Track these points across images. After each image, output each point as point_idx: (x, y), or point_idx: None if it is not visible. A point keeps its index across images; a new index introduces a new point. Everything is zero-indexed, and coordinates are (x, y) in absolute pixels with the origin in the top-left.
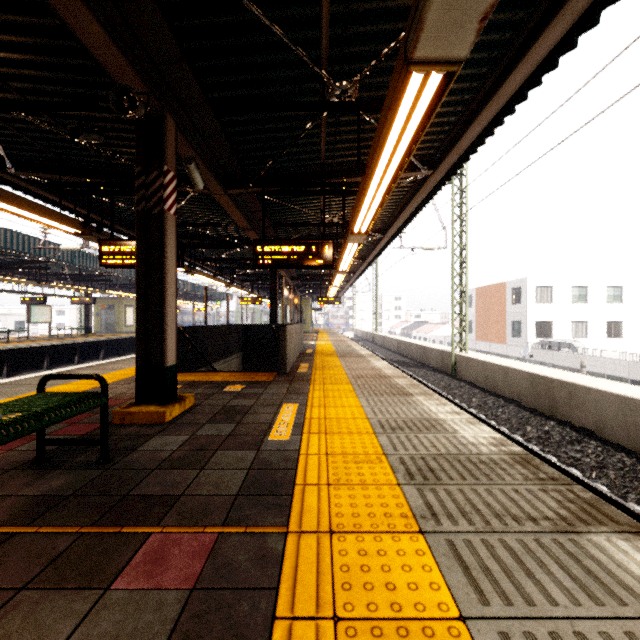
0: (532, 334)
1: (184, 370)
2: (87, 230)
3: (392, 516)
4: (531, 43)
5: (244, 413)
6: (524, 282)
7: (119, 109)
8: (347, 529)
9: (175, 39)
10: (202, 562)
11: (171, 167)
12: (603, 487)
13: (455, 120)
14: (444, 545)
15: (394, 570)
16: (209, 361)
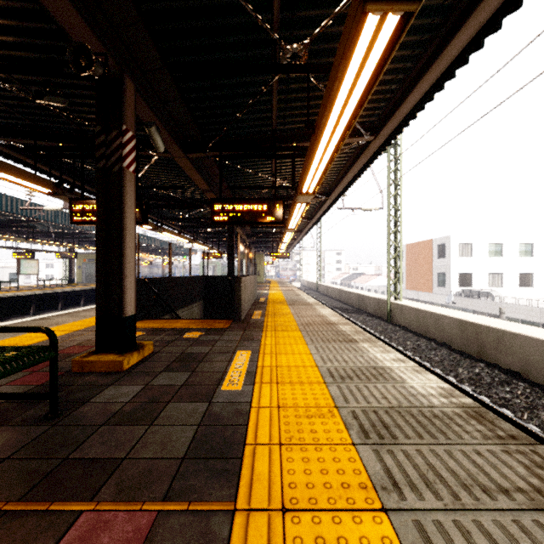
0: (455, 284)
1: (149, 317)
2: (60, 190)
3: (350, 487)
4: (476, 4)
5: (199, 361)
6: (448, 239)
7: (77, 67)
8: (301, 505)
9: None
10: None
11: (130, 127)
12: (536, 428)
13: (396, 88)
14: (413, 529)
15: None
16: (173, 309)
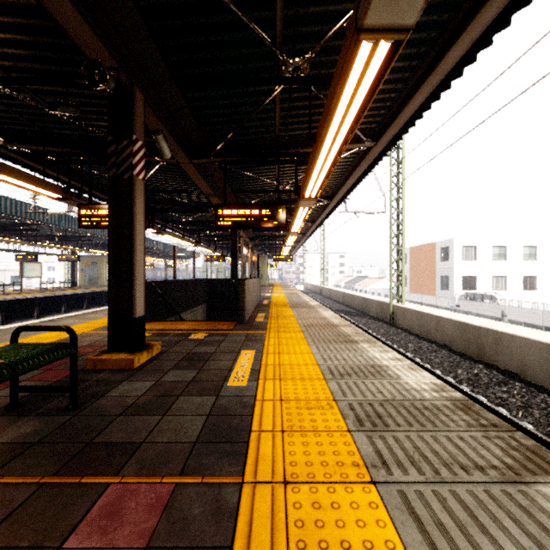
0: (458, 287)
1: (155, 319)
2: (68, 195)
3: (344, 465)
4: (468, 22)
5: (206, 360)
6: (451, 242)
7: (91, 82)
8: (301, 479)
9: (142, 18)
10: (157, 516)
11: (140, 137)
12: (529, 425)
13: (395, 96)
14: (396, 497)
15: (348, 525)
16: (177, 311)
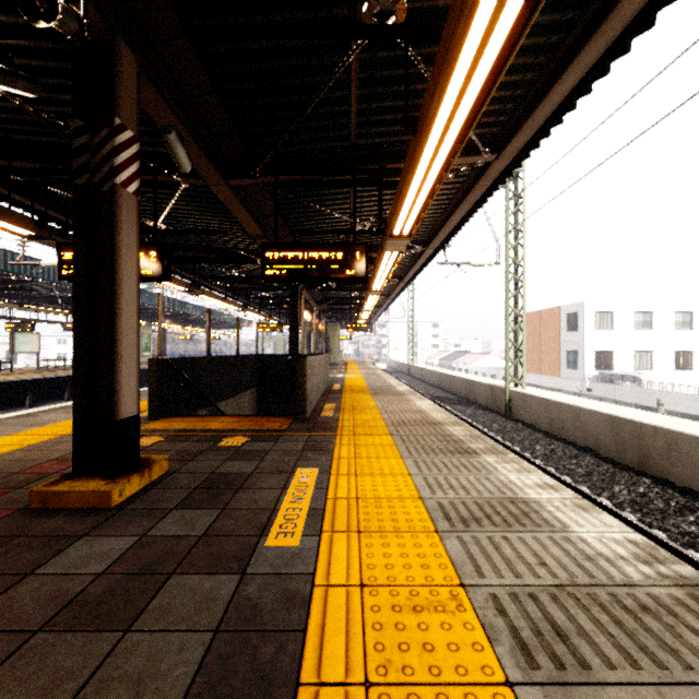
0: (590, 365)
1: (176, 413)
2: (45, 232)
3: None
4: None
5: (237, 487)
6: (581, 306)
7: (32, 16)
8: None
9: None
10: None
11: (129, 123)
12: None
13: (532, 79)
14: None
15: None
16: (212, 400)
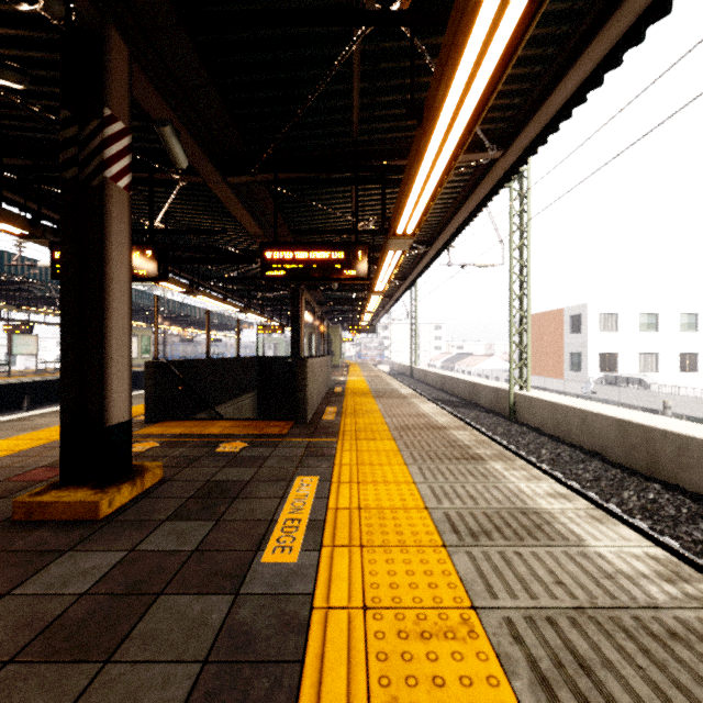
0: (594, 368)
1: (174, 417)
2: (38, 231)
3: None
4: None
5: (233, 497)
6: (585, 308)
7: None
8: None
9: None
10: None
11: (120, 114)
12: None
13: (541, 72)
14: None
15: None
16: (211, 403)
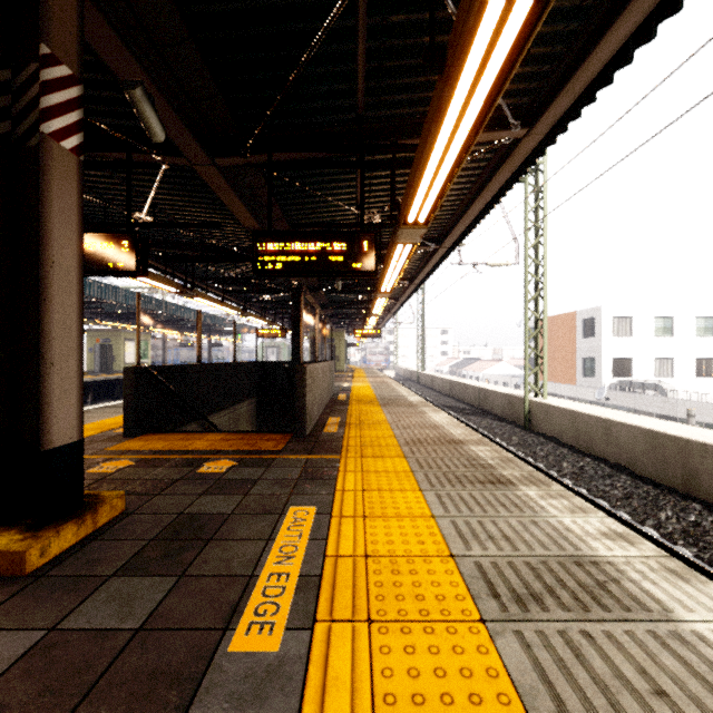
0: (608, 373)
1: (159, 429)
2: None
3: None
4: None
5: (207, 538)
6: (598, 311)
7: None
8: None
9: None
10: None
11: (65, 56)
12: None
13: (576, 30)
14: None
15: None
16: (204, 413)
